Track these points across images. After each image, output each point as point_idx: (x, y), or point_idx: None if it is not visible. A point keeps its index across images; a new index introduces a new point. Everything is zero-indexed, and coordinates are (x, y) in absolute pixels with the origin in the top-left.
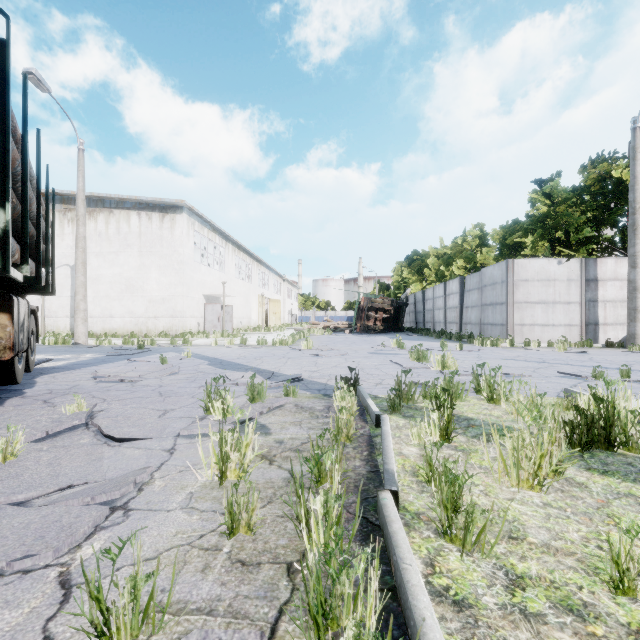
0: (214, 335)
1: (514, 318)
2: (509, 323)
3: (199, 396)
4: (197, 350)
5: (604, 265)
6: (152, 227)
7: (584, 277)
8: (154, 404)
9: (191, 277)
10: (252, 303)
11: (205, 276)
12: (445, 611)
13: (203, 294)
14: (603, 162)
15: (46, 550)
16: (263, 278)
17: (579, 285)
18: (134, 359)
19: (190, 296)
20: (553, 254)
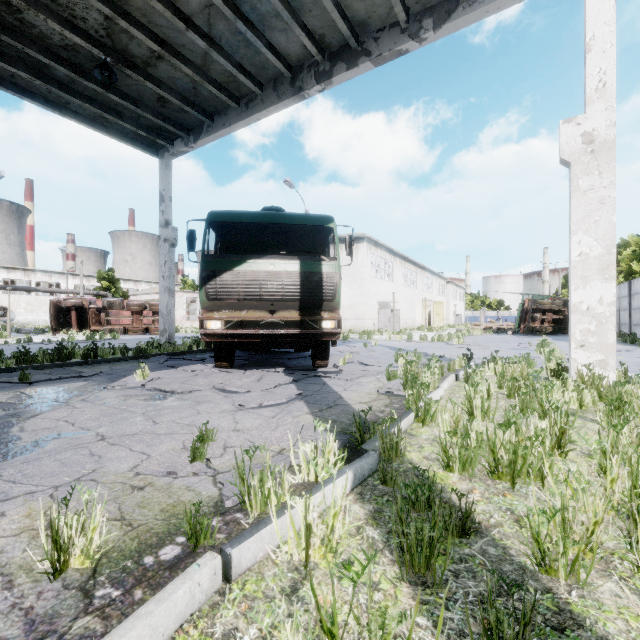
0: (386, 333)
1: None
2: None
3: (390, 359)
4: (378, 342)
5: None
6: (343, 255)
7: None
8: (372, 360)
9: (369, 289)
10: (416, 306)
11: (378, 287)
12: (455, 386)
13: (377, 301)
14: None
15: (370, 374)
16: (427, 281)
17: None
18: (347, 345)
19: (368, 303)
20: None
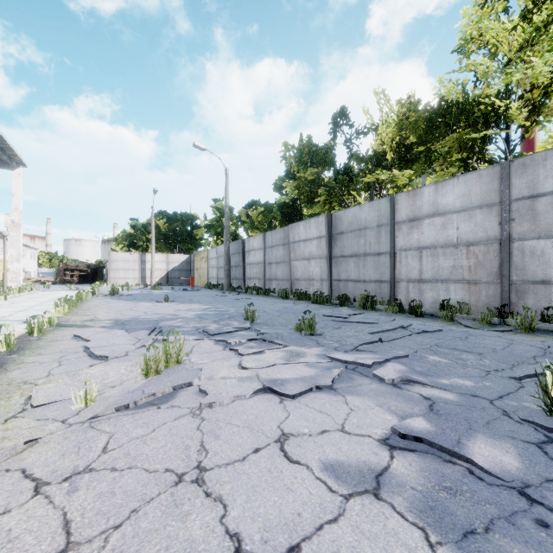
0: None
1: (111, 275)
2: (109, 277)
3: None
4: None
5: (148, 256)
6: None
7: (140, 260)
8: None
9: None
10: None
11: None
12: None
13: None
14: (158, 215)
15: None
16: None
17: (139, 263)
18: None
19: None
20: (130, 250)
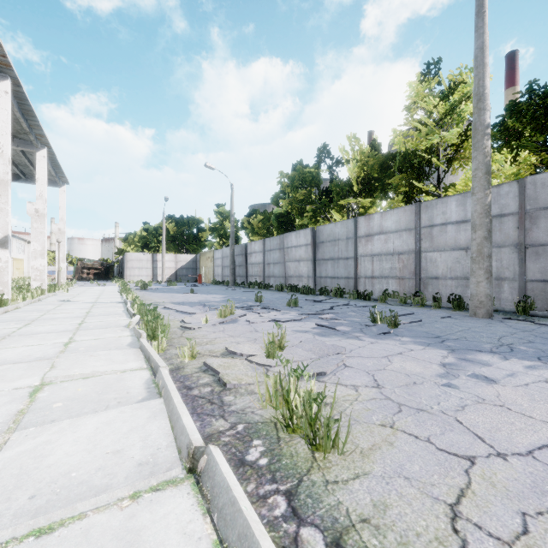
0: None
1: (127, 273)
2: (126, 275)
3: None
4: None
5: (160, 256)
6: None
7: (153, 260)
8: None
9: None
10: None
11: None
12: None
13: None
14: (167, 219)
15: None
16: None
17: (151, 262)
18: None
19: None
20: (143, 251)
